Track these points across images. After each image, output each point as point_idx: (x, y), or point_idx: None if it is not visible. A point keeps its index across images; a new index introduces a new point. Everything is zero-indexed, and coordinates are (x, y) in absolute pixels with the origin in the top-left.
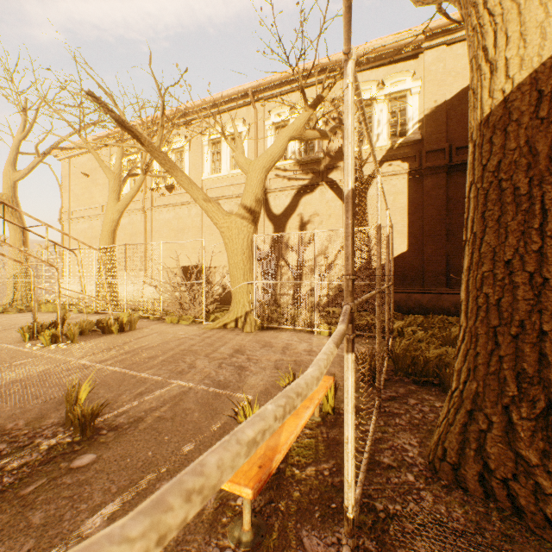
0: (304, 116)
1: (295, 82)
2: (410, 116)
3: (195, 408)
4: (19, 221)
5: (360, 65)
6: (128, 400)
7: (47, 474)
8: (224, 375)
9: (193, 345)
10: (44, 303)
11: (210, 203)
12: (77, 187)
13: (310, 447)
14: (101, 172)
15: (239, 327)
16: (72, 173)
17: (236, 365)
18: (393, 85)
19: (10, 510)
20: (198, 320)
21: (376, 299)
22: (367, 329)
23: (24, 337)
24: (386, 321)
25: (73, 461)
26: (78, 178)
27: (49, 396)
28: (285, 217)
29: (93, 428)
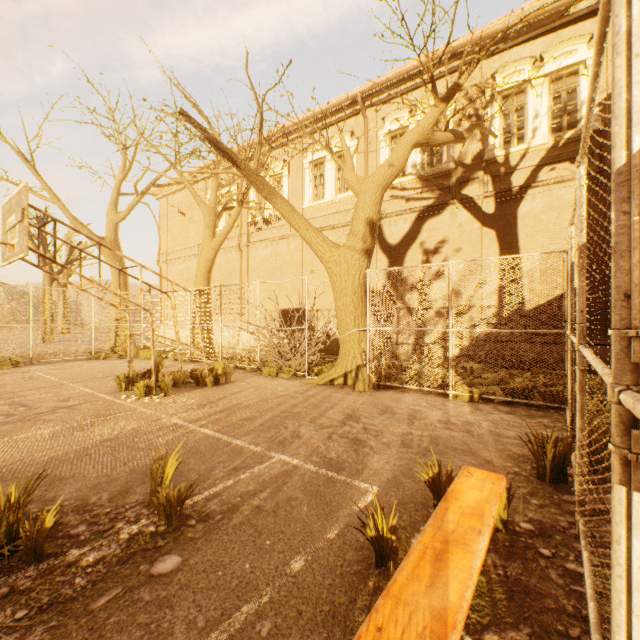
0: (432, 113)
1: (416, 77)
2: (583, 98)
3: (302, 498)
4: (120, 264)
5: (508, 41)
6: (221, 477)
7: (124, 580)
8: (336, 451)
9: (295, 405)
10: (142, 349)
11: (313, 233)
12: (174, 226)
13: (481, 591)
14: (197, 209)
15: (348, 384)
16: (170, 212)
17: (350, 437)
18: (557, 60)
19: (76, 633)
20: (300, 373)
21: (577, 360)
22: (528, 396)
23: (120, 387)
24: (570, 388)
25: (155, 563)
26: (174, 217)
27: (137, 462)
28: (403, 248)
29: (180, 516)
